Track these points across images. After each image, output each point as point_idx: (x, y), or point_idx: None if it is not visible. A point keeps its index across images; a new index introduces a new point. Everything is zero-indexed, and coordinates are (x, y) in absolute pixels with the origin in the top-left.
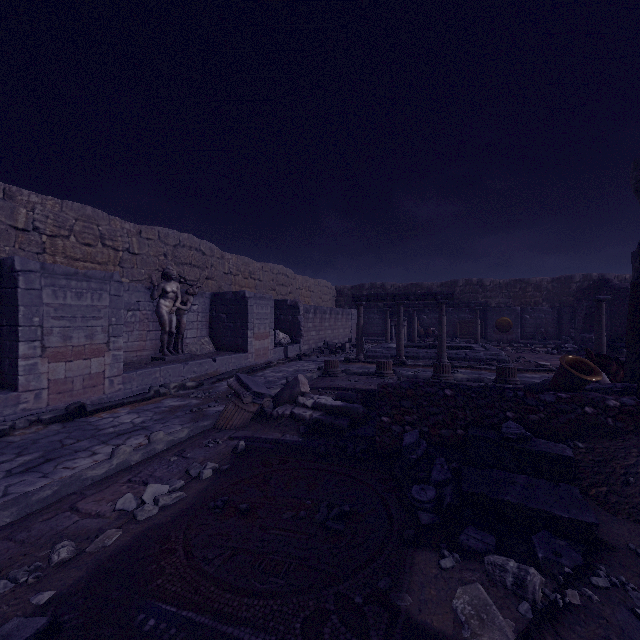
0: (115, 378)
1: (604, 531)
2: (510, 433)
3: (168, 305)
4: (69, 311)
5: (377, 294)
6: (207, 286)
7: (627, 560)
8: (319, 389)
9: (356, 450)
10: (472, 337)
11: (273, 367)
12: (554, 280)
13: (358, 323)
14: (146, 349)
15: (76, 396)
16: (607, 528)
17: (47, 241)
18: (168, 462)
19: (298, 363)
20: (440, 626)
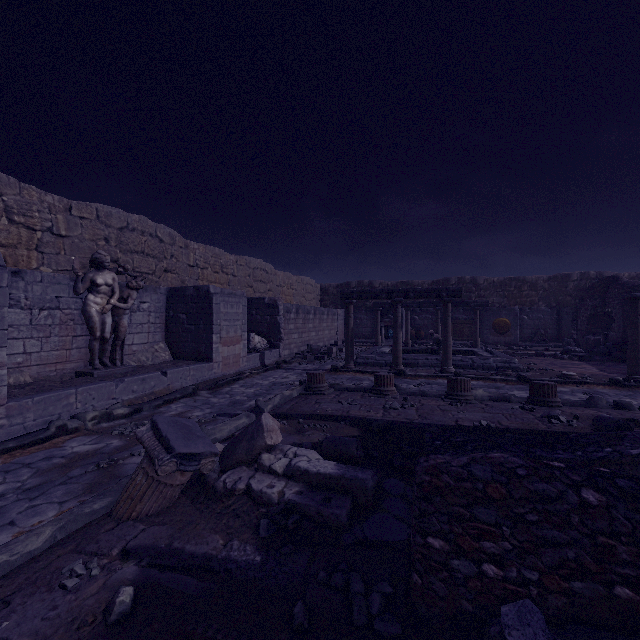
0: None
1: None
2: None
3: (99, 302)
4: None
5: (370, 290)
6: (165, 280)
7: None
8: (299, 420)
9: (371, 605)
10: (467, 339)
11: (244, 379)
12: (550, 278)
13: (348, 325)
14: (71, 360)
15: None
16: None
17: None
18: None
19: (276, 373)
20: None
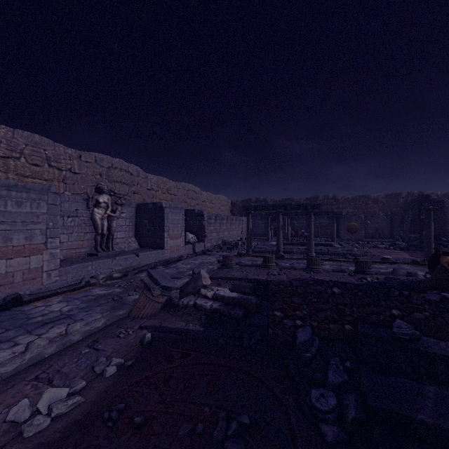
0: (52, 271)
1: None
2: (402, 333)
3: (100, 213)
4: (10, 217)
5: (262, 205)
6: (134, 199)
7: None
8: (218, 279)
9: (251, 341)
10: (329, 237)
11: (184, 260)
12: (387, 196)
13: (248, 227)
14: (83, 247)
15: (16, 287)
16: None
17: (0, 161)
18: (79, 355)
19: (203, 257)
20: None
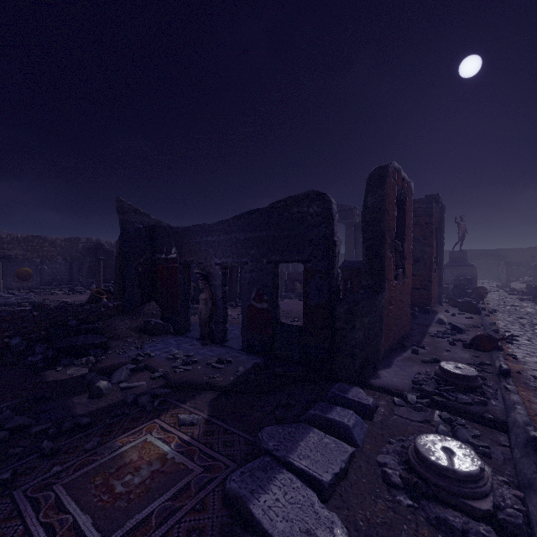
0: None
1: (110, 345)
2: (73, 324)
3: None
4: None
5: None
6: None
7: (116, 348)
8: None
9: None
10: None
11: None
12: (67, 239)
13: None
14: None
15: None
16: (110, 344)
17: None
18: None
19: None
20: (66, 378)
